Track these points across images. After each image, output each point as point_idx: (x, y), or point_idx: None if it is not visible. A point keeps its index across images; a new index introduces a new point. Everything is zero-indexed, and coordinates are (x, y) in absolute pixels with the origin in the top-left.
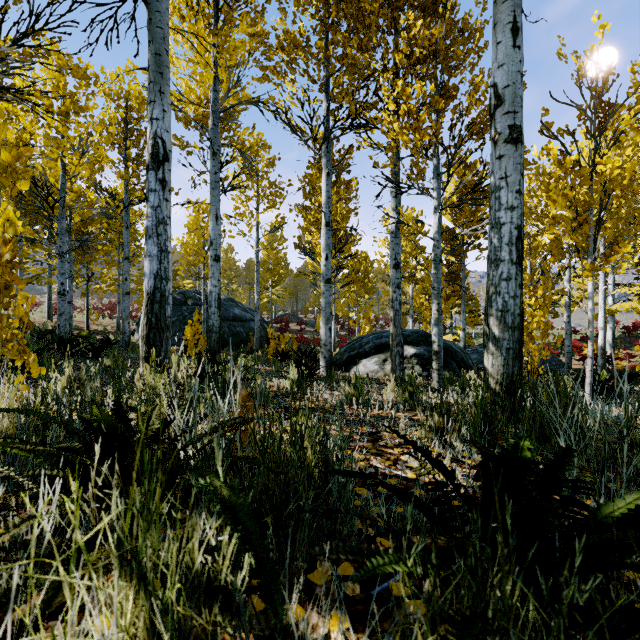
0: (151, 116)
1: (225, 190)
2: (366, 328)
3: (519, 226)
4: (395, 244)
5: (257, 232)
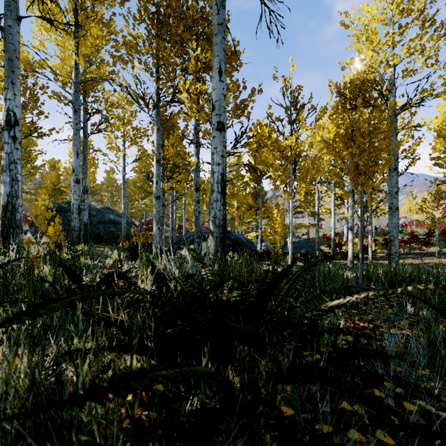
0: (5, 97)
1: (93, 132)
2: None
3: (222, 174)
4: (196, 176)
5: (124, 161)
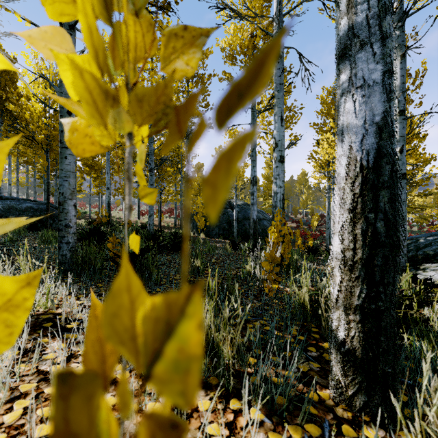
0: None
1: (263, 110)
2: None
3: None
4: None
5: None
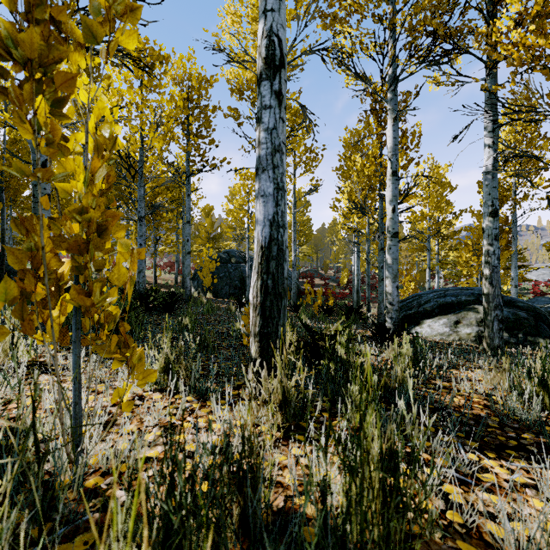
0: (264, 8)
1: None
2: (410, 284)
3: None
4: (492, 187)
5: (294, 195)
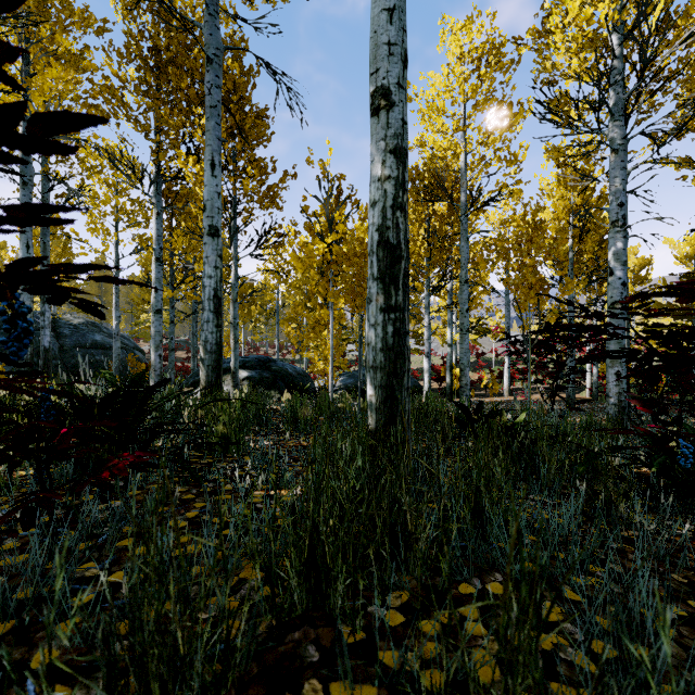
0: None
1: None
2: (229, 355)
3: (215, 289)
4: None
5: (116, 251)
